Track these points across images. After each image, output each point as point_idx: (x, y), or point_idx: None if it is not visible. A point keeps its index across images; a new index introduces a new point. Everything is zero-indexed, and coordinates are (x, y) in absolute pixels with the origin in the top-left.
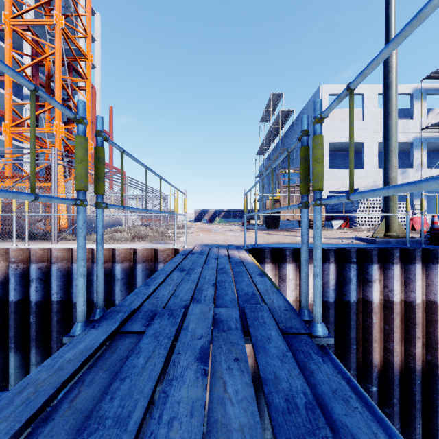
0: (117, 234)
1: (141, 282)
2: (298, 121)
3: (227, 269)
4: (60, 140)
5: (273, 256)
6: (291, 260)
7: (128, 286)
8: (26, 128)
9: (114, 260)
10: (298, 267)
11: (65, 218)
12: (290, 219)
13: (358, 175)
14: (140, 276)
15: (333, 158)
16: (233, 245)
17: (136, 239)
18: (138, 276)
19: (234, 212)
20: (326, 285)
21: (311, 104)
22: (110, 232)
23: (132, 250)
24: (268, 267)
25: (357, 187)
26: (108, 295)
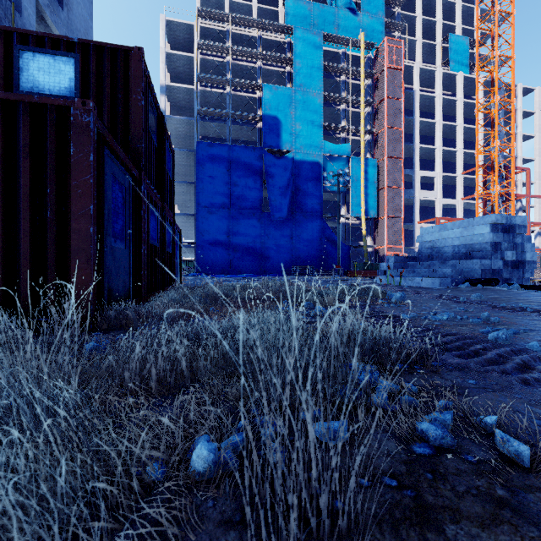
0: None
1: None
2: None
3: None
4: None
5: None
6: None
7: None
8: None
9: None
10: None
11: None
12: None
13: None
14: None
15: None
16: None
17: None
18: None
19: None
20: None
21: None
22: None
23: None
24: None
25: None
26: None
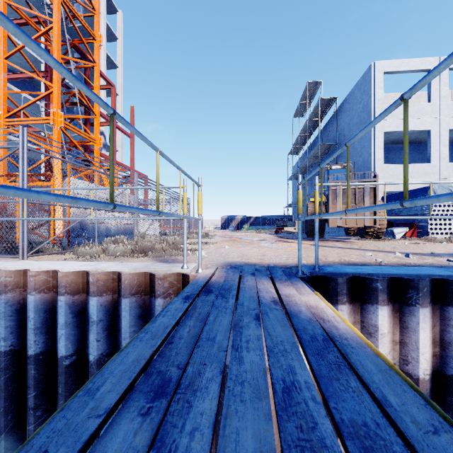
0: (111, 247)
1: (128, 327)
2: (341, 110)
3: (310, 405)
4: (58, 132)
5: (351, 290)
6: (386, 299)
7: (110, 331)
8: (21, 119)
9: (88, 291)
10: (397, 311)
11: (61, 225)
12: (345, 226)
13: (422, 172)
14: (126, 318)
15: (385, 152)
16: (279, 270)
17: (136, 253)
18: (123, 317)
19: (264, 219)
20: (452, 347)
21: (359, 88)
22: (109, 242)
23: (116, 274)
24: (343, 310)
25: (421, 186)
26: (81, 344)
